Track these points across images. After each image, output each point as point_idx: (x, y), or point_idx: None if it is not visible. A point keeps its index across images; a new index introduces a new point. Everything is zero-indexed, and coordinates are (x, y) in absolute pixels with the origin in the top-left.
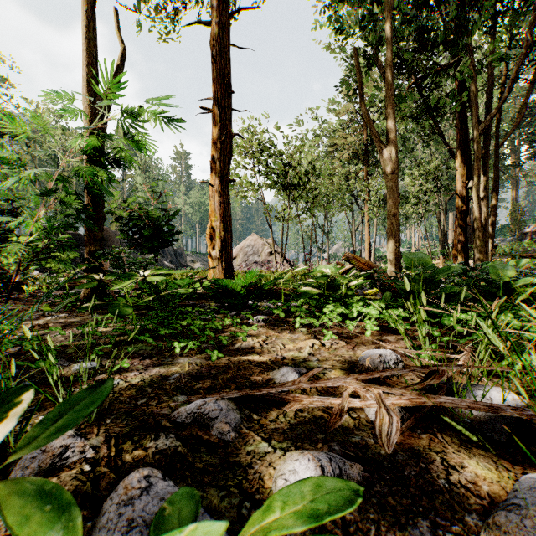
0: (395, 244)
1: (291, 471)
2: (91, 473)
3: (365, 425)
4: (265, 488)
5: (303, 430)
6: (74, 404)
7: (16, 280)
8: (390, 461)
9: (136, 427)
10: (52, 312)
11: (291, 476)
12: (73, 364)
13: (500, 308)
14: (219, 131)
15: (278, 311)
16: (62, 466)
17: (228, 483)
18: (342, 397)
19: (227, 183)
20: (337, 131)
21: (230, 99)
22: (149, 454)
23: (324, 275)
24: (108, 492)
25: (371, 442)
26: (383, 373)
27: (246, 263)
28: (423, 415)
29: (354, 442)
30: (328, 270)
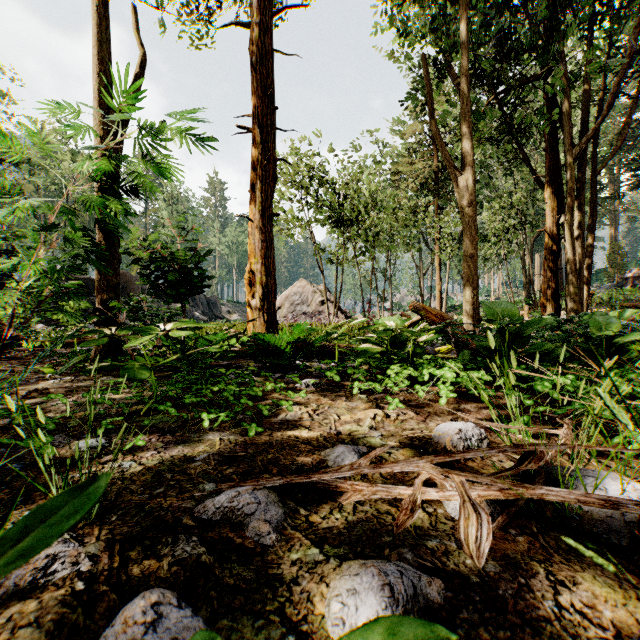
0: (473, 291)
1: (350, 591)
2: (85, 593)
3: (444, 524)
4: (316, 614)
5: (364, 529)
6: (45, 515)
7: (9, 335)
8: (479, 573)
9: (149, 526)
10: (55, 375)
11: (349, 597)
12: (75, 441)
13: (610, 371)
14: (260, 154)
15: (331, 374)
16: (47, 583)
17: (266, 607)
18: (414, 486)
19: (270, 218)
20: (401, 156)
21: (274, 116)
22: (163, 565)
23: (388, 330)
24: (105, 621)
25: (453, 547)
26: (466, 455)
27: (293, 314)
28: (518, 510)
29: (431, 547)
30: (393, 322)
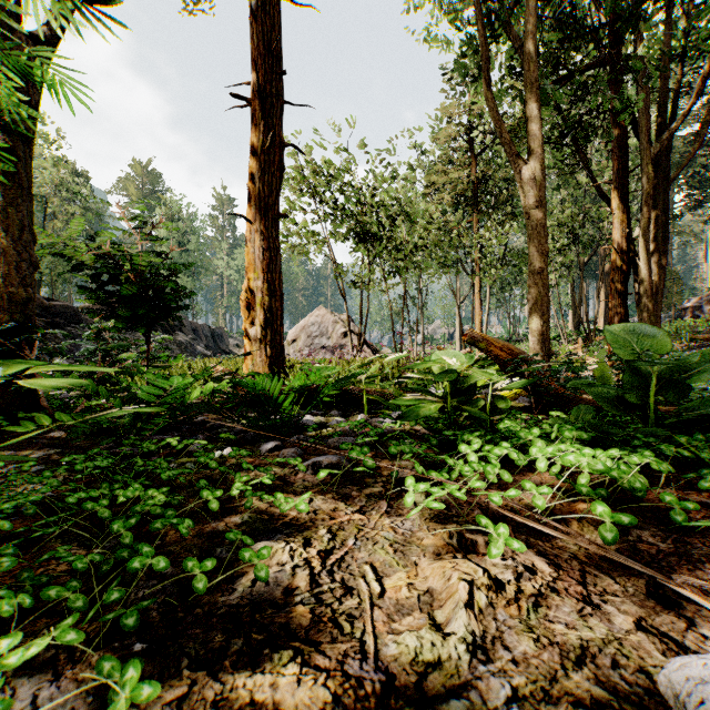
0: (542, 317)
1: None
2: None
3: None
4: None
5: None
6: None
7: None
8: None
9: None
10: None
11: None
12: None
13: None
14: (261, 132)
15: (360, 455)
16: None
17: None
18: None
19: (274, 219)
20: (437, 164)
21: (280, 83)
22: None
23: (450, 370)
24: None
25: None
26: None
27: (310, 348)
28: None
29: None
30: (454, 359)
